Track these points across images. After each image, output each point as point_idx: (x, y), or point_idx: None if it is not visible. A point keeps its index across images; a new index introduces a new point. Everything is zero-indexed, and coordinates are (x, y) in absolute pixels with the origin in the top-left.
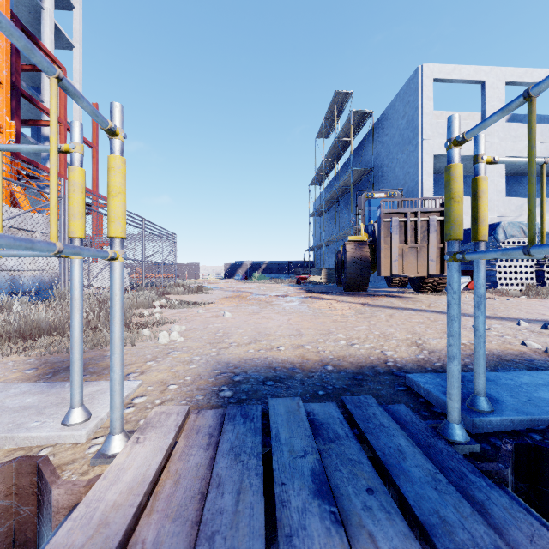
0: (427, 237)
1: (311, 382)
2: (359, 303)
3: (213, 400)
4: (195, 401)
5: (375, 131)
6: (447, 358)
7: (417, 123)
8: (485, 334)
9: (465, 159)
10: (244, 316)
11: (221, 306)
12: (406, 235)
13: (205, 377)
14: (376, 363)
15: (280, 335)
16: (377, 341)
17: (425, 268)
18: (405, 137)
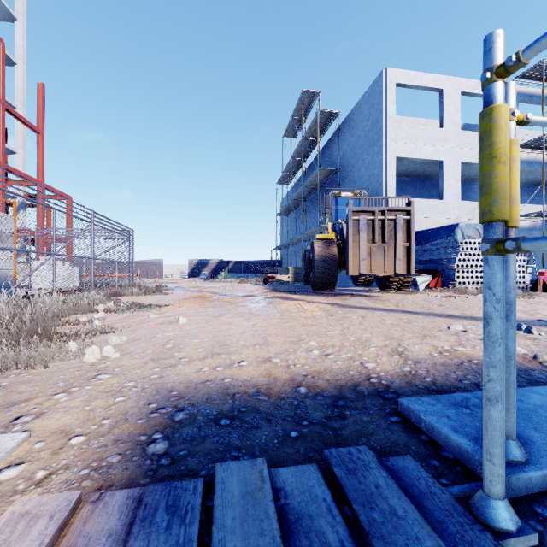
0: (394, 236)
1: (281, 415)
2: (329, 303)
3: (134, 462)
4: (103, 469)
5: (341, 132)
6: (484, 399)
7: (381, 125)
8: (465, 338)
9: (424, 164)
10: (203, 321)
11: (179, 309)
12: (374, 233)
13: (132, 418)
14: (357, 380)
15: (243, 345)
16: (354, 350)
17: (392, 267)
18: (370, 139)
